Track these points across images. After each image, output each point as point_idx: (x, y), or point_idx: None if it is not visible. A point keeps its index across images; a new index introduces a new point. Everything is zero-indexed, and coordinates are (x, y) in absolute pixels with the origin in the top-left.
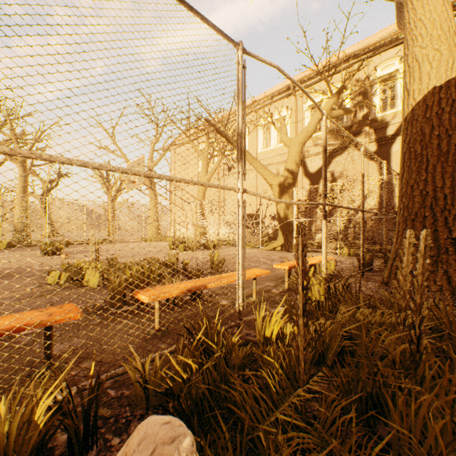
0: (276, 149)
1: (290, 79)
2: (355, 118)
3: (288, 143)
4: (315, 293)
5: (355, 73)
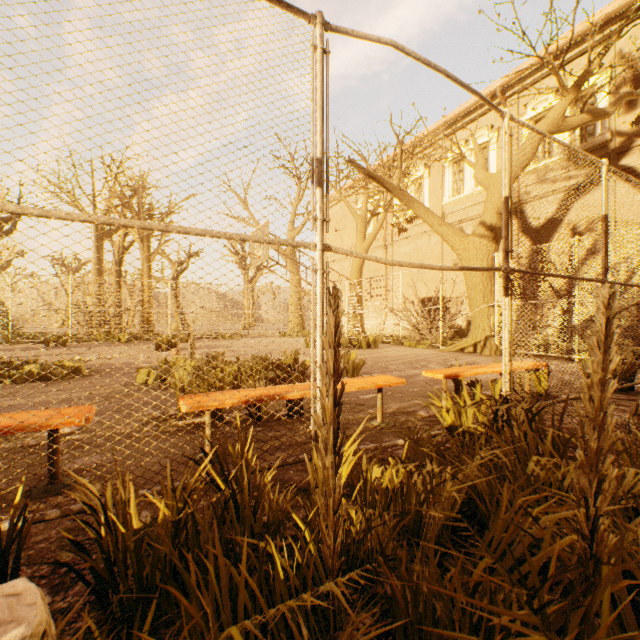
0: (472, 195)
1: (419, 60)
2: (618, 126)
3: (485, 182)
4: (467, 421)
5: (612, 43)
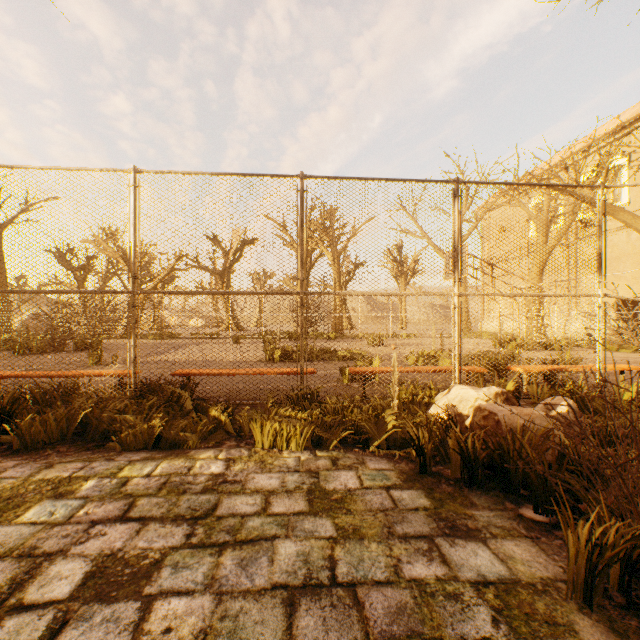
0: None
1: None
2: None
3: None
4: None
5: None
